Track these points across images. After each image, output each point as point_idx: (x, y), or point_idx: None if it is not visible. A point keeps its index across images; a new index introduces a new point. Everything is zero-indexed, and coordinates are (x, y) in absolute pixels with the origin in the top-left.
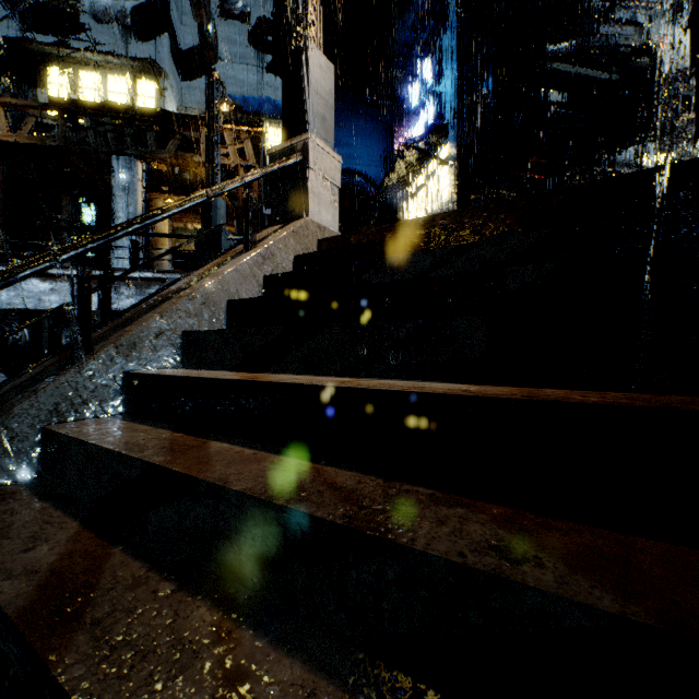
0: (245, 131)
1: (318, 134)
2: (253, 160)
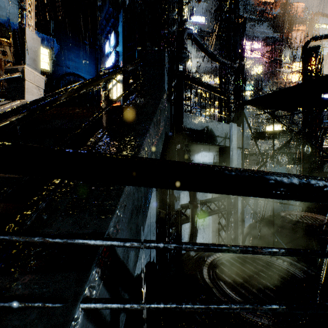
0: (5, 41)
1: (31, 66)
2: (11, 58)
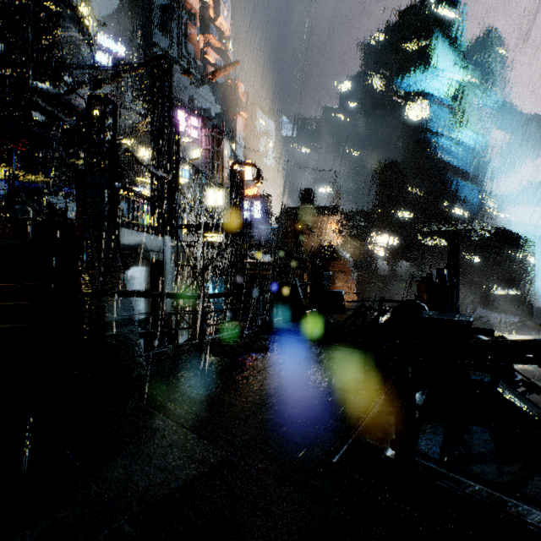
0: None
1: None
2: None
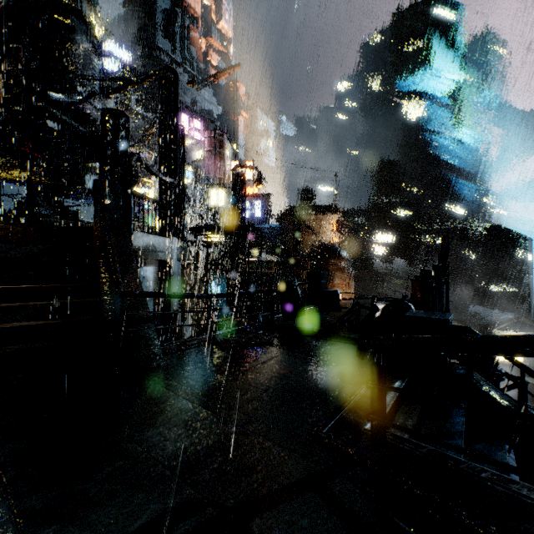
0: None
1: None
2: None
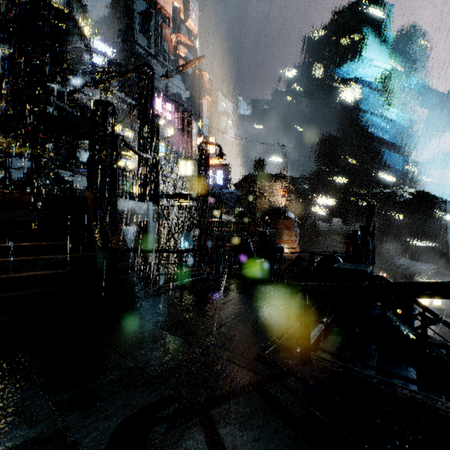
0: None
1: None
2: None
